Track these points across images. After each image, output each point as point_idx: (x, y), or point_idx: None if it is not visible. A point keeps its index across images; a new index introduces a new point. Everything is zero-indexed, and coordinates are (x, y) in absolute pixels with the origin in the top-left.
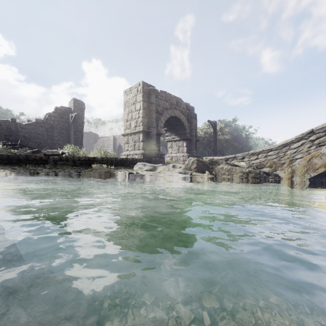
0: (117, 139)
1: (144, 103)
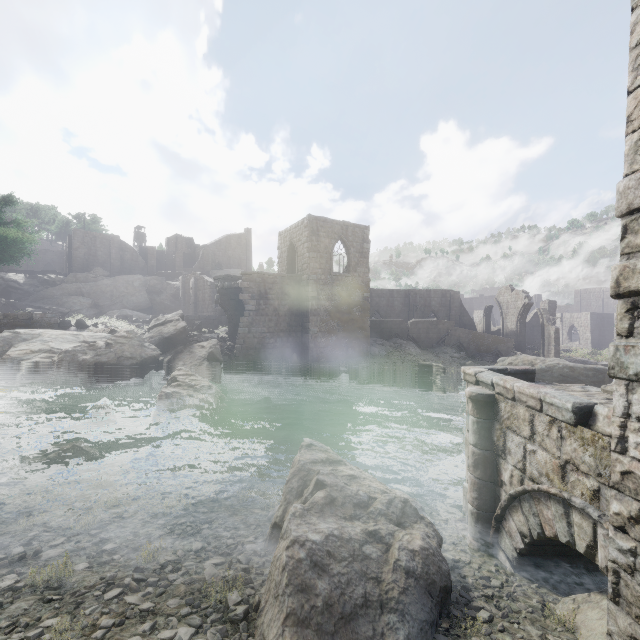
0: (567, 319)
1: None
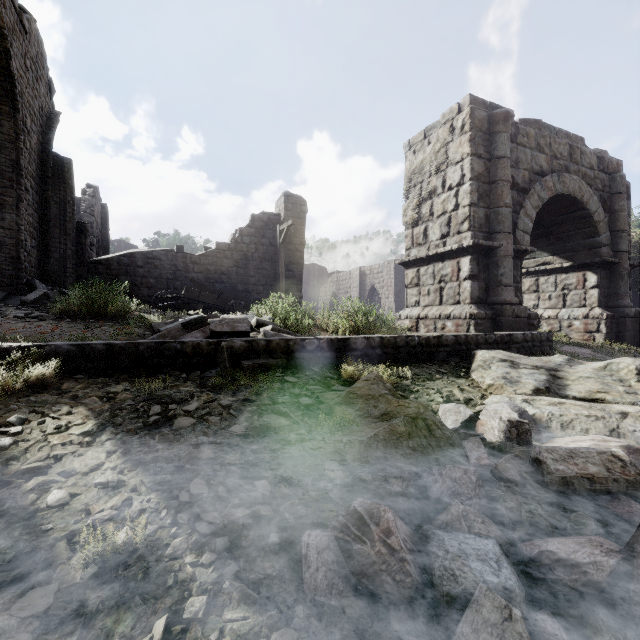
0: (367, 276)
1: (477, 160)
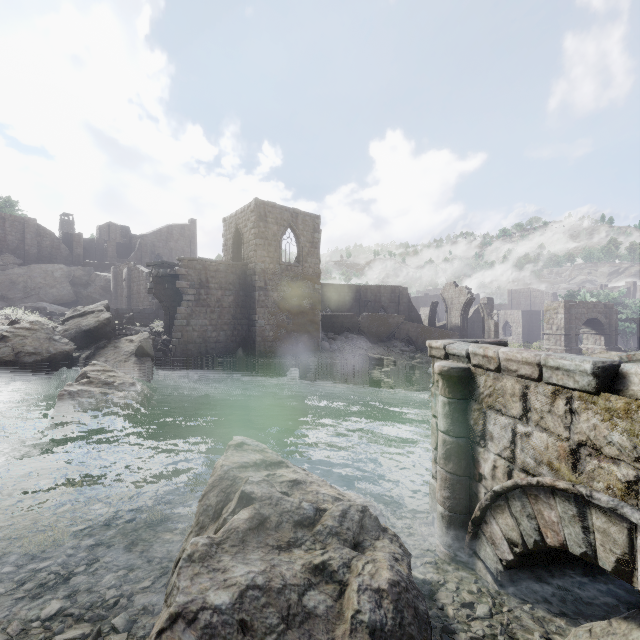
0: (502, 315)
1: (565, 315)
